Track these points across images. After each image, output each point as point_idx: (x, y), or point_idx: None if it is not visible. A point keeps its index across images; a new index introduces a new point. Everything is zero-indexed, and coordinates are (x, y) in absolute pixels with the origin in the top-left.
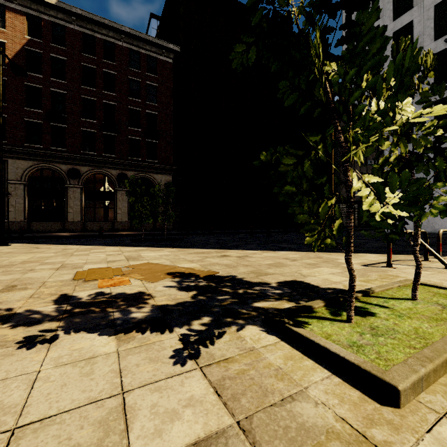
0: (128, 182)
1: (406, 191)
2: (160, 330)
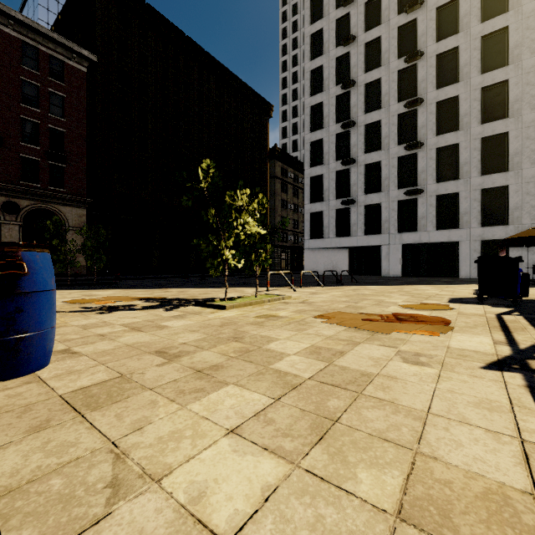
0: (51, 223)
1: (239, 257)
2: (154, 309)
